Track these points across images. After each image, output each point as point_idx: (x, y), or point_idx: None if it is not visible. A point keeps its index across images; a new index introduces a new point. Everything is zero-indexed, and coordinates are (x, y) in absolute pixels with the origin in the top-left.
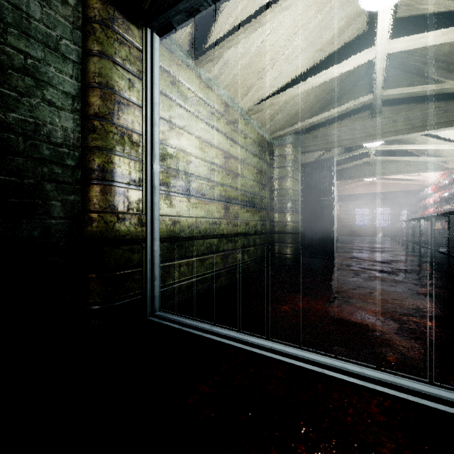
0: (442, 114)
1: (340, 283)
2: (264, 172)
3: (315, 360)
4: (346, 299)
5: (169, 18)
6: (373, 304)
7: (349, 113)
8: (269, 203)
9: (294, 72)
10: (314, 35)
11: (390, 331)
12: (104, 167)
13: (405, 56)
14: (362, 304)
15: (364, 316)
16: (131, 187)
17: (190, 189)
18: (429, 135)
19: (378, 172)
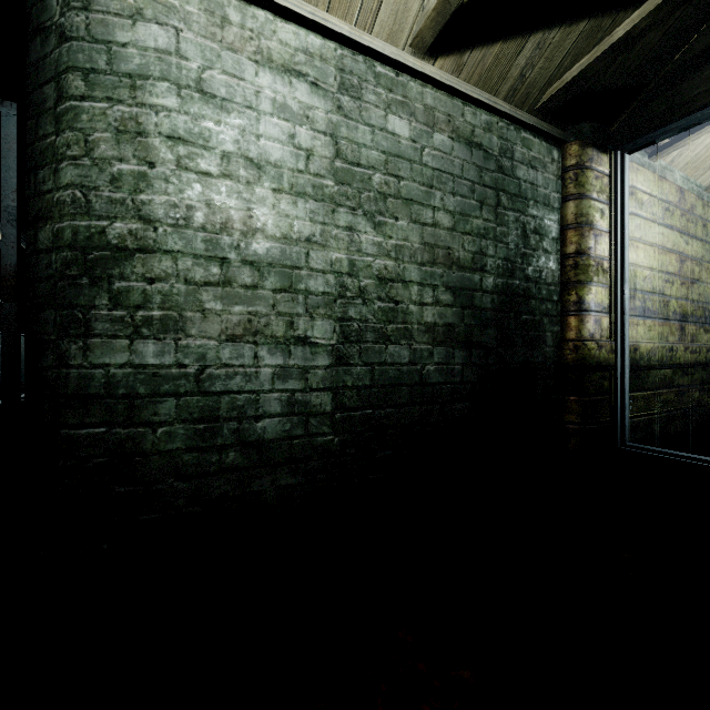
0: None
1: None
2: None
3: None
4: None
5: (651, 138)
6: None
7: None
8: None
9: None
10: None
11: None
12: (585, 299)
13: None
14: None
15: None
16: (602, 315)
17: (645, 310)
18: None
19: None
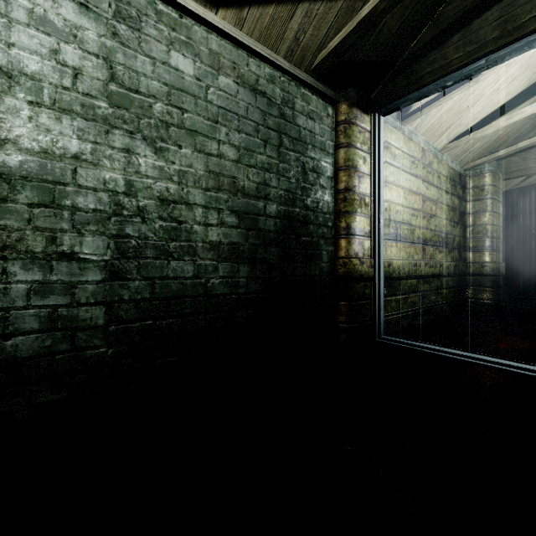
0: None
1: None
2: (456, 209)
3: None
4: None
5: (397, 105)
6: None
7: None
8: (461, 242)
9: (502, 100)
10: (532, 59)
11: None
12: (351, 225)
13: None
14: None
15: None
16: (364, 238)
17: (397, 235)
18: None
19: None
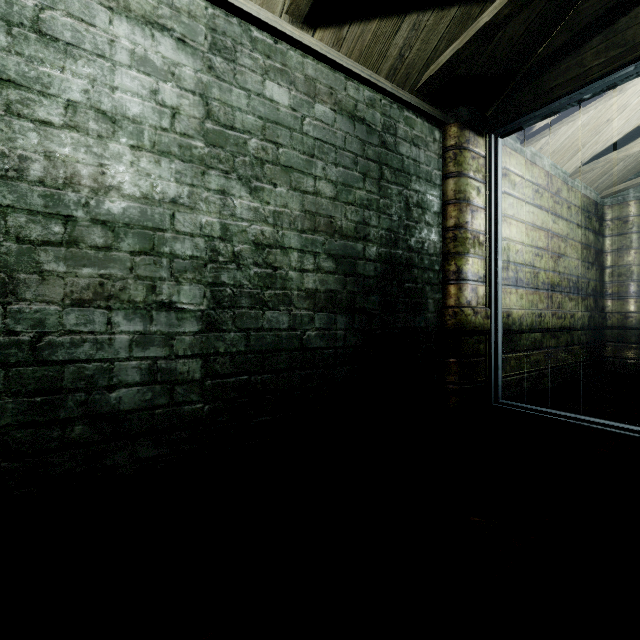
0: None
1: None
2: (590, 246)
3: None
4: None
5: (519, 124)
6: None
7: None
8: (597, 288)
9: None
10: None
11: None
12: (462, 268)
13: None
14: None
15: None
16: (478, 284)
17: (517, 280)
18: None
19: None
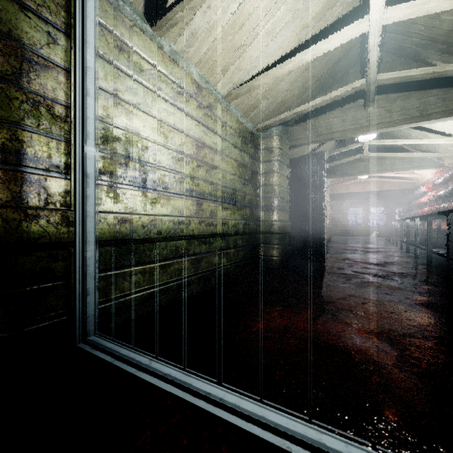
0: (441, 103)
1: (328, 290)
2: (247, 166)
3: (279, 427)
4: (334, 312)
5: None
6: (366, 320)
7: (340, 103)
8: (253, 201)
9: (278, 52)
10: (299, 6)
11: (387, 363)
12: (5, 145)
13: (401, 38)
14: (352, 320)
15: (355, 337)
16: (52, 175)
17: (147, 181)
18: (425, 129)
19: (371, 169)
